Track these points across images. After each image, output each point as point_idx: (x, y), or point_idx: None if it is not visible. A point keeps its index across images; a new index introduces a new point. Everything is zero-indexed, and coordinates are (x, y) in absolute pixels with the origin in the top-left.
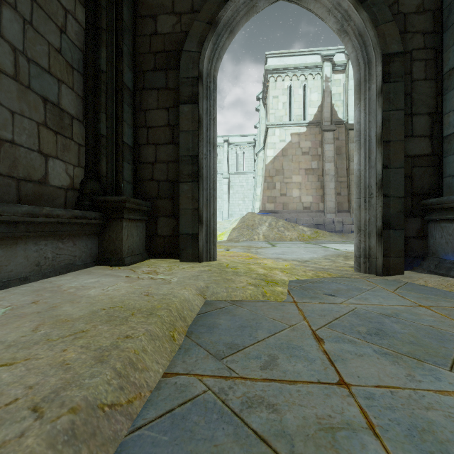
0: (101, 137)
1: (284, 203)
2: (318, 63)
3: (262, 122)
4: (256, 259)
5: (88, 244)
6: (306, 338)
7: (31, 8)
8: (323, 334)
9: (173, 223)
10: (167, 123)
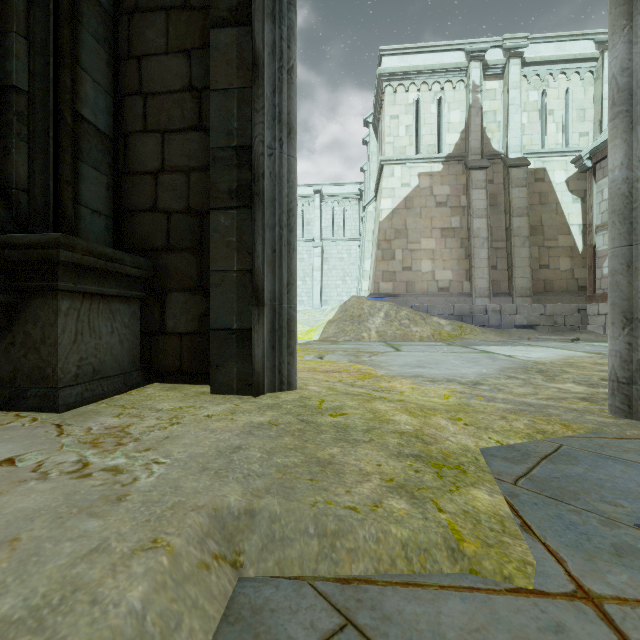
0: (13, 92)
1: (408, 282)
2: (462, 63)
3: (372, 159)
4: (377, 378)
5: None
6: None
7: None
8: None
9: (200, 306)
10: (186, 83)
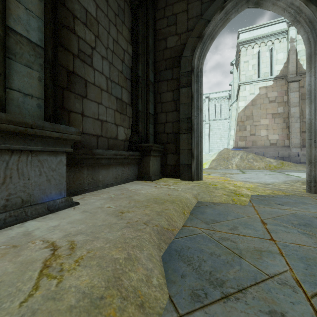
0: (139, 112)
1: (253, 141)
2: (284, 29)
3: (235, 81)
4: (229, 181)
5: (134, 169)
6: (256, 222)
7: (112, 56)
8: (267, 221)
9: (176, 158)
10: (172, 99)
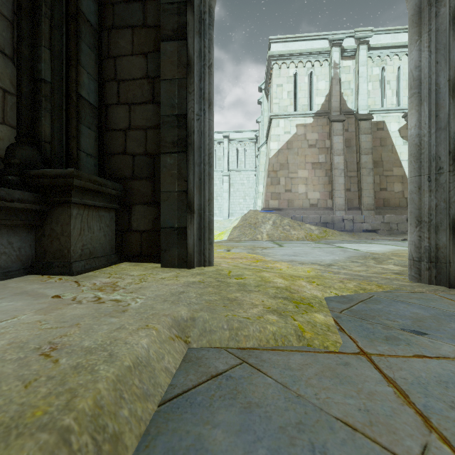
0: (42, 83)
1: (289, 200)
2: (326, 48)
3: (264, 114)
4: (265, 262)
5: (13, 241)
6: None
7: None
8: None
9: (153, 213)
10: (144, 73)
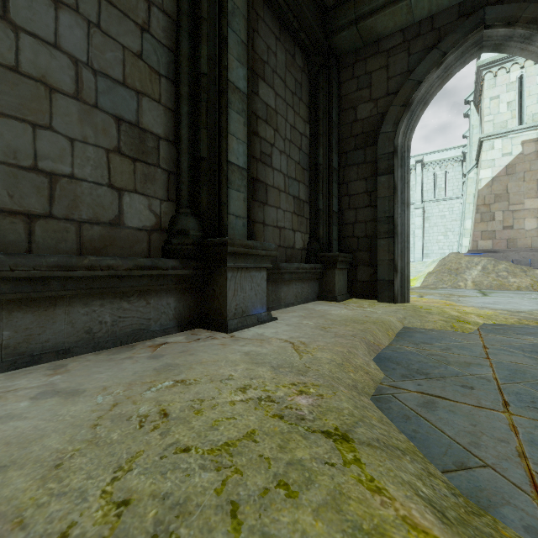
0: (319, 211)
1: (508, 239)
2: None
3: (473, 132)
4: (454, 306)
5: (314, 285)
6: (476, 346)
7: (289, 147)
8: (490, 347)
9: (370, 271)
10: (365, 190)
